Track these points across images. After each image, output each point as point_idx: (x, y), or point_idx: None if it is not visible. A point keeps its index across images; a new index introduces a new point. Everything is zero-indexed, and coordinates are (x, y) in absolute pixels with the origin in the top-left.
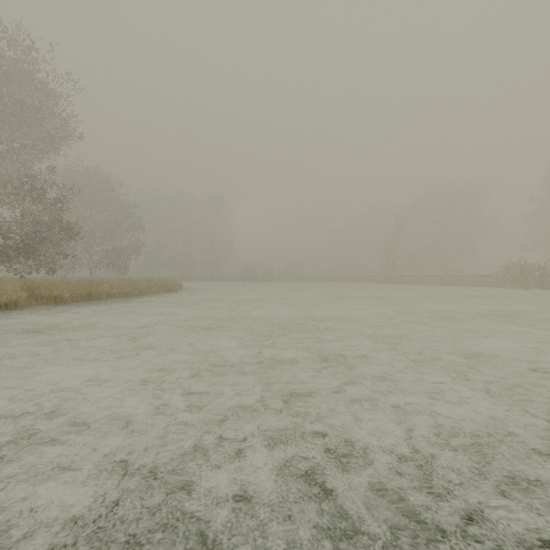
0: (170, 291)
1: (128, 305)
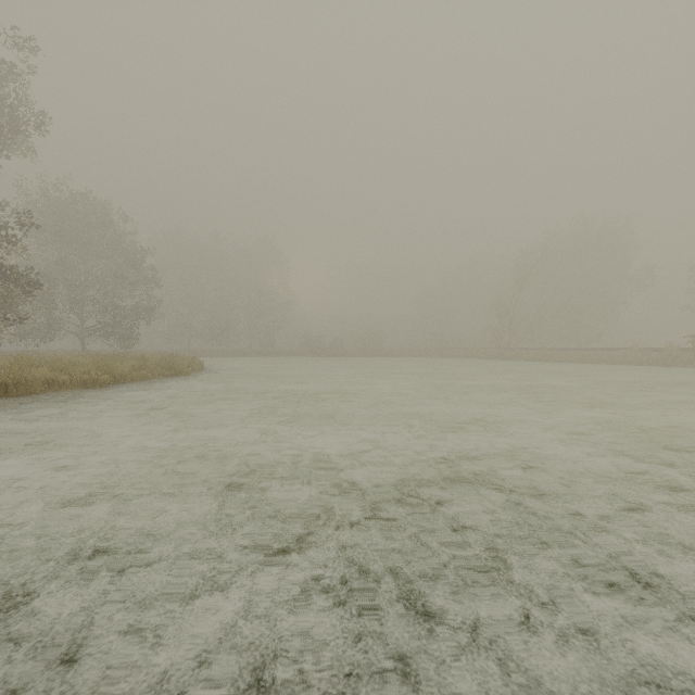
0: (178, 375)
1: (55, 410)
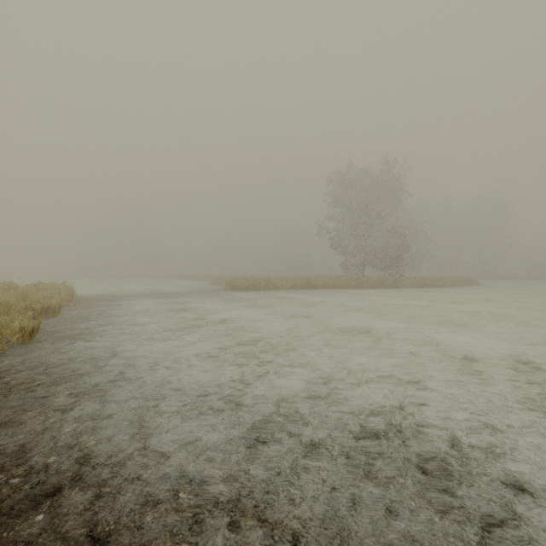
0: (474, 285)
1: (468, 289)
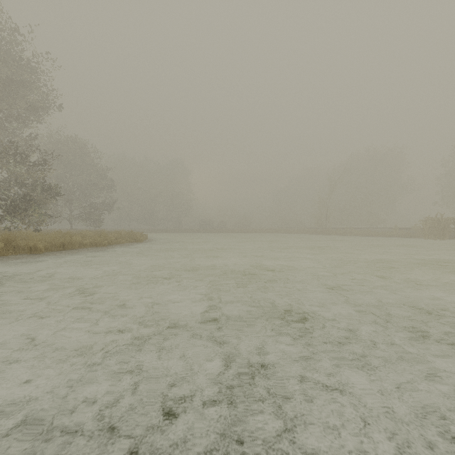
0: (136, 242)
1: (96, 254)
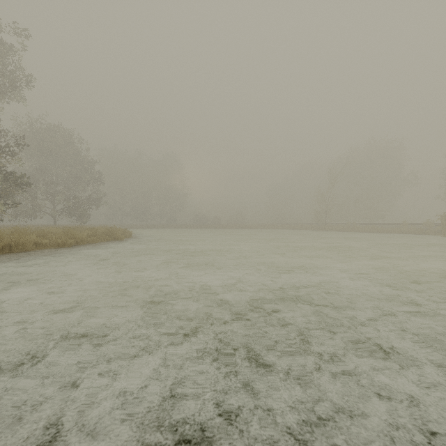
0: (116, 240)
1: (42, 261)
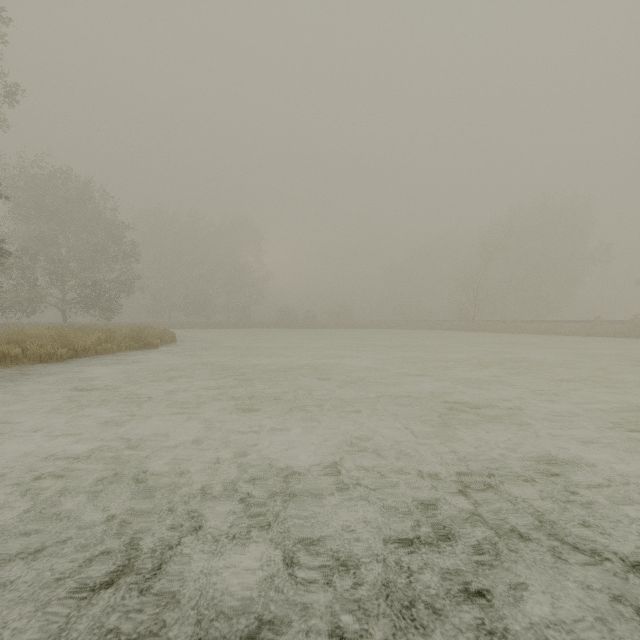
0: (147, 348)
1: None
